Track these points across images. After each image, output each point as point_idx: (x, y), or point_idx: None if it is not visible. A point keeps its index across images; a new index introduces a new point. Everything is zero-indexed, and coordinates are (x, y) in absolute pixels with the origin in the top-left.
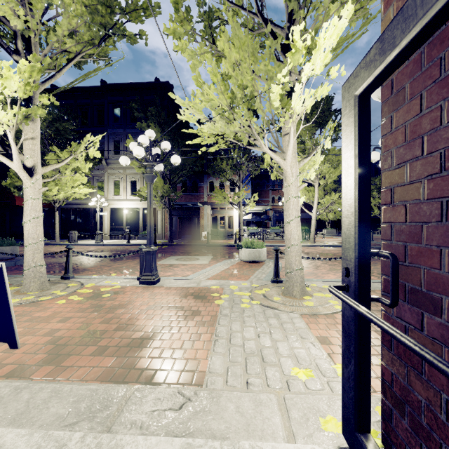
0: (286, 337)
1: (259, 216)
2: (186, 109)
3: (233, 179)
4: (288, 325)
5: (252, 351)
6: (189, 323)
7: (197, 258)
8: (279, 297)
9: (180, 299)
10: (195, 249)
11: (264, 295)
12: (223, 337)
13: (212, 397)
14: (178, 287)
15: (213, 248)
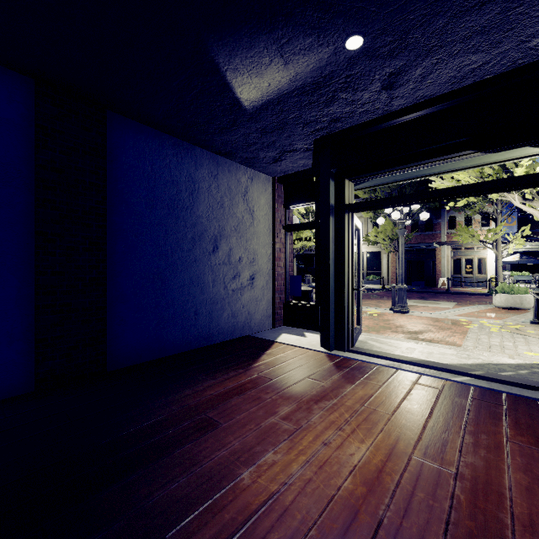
0: (528, 345)
1: (538, 256)
2: (437, 181)
3: (486, 211)
4: (534, 342)
5: (496, 345)
6: (445, 332)
7: (437, 303)
8: (534, 331)
9: (432, 322)
10: (432, 295)
11: (516, 328)
12: (473, 338)
13: (467, 349)
14: (427, 317)
15: (456, 296)
